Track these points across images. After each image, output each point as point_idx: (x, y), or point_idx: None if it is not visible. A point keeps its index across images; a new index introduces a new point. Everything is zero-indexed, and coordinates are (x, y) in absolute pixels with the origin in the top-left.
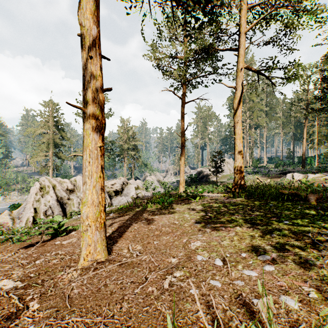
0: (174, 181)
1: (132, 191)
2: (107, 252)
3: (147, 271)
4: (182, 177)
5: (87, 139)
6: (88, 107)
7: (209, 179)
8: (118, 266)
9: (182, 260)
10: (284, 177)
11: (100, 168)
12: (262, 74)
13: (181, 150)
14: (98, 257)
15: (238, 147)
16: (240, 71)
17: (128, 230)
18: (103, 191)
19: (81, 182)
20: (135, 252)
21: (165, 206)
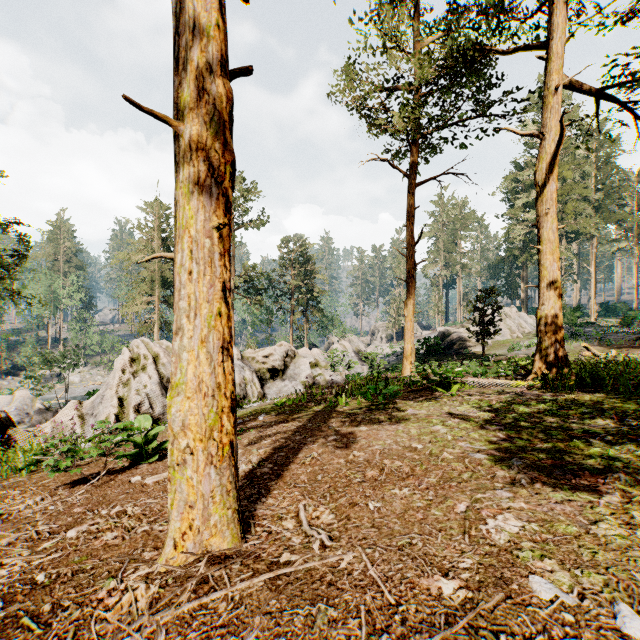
0: (388, 353)
1: (304, 371)
2: (240, 527)
3: (364, 631)
4: (408, 343)
5: (184, 208)
6: (187, 117)
7: (465, 350)
8: (267, 581)
9: (491, 603)
10: None
11: (219, 291)
12: (611, 95)
13: (407, 286)
14: (214, 540)
15: (547, 273)
16: (554, 93)
17: (298, 459)
18: (229, 356)
19: None
20: (315, 533)
21: (379, 403)
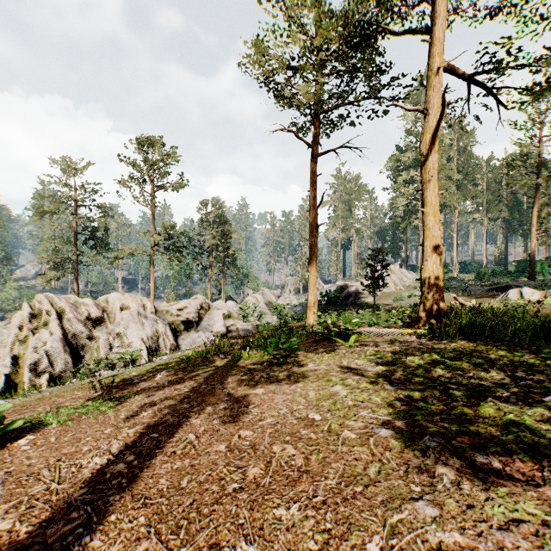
0: (296, 304)
1: (218, 323)
2: None
3: None
4: (312, 295)
5: None
6: None
7: (359, 300)
8: None
9: None
10: (503, 296)
11: None
12: (480, 82)
13: (311, 245)
14: None
15: (430, 232)
16: (436, 74)
17: (169, 445)
18: None
19: (117, 305)
20: None
21: (281, 356)
